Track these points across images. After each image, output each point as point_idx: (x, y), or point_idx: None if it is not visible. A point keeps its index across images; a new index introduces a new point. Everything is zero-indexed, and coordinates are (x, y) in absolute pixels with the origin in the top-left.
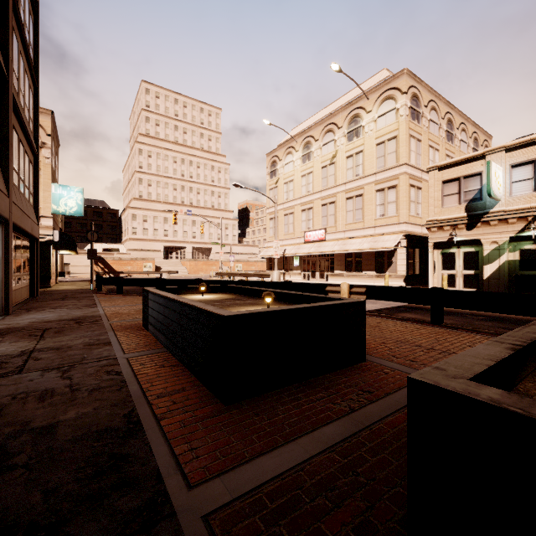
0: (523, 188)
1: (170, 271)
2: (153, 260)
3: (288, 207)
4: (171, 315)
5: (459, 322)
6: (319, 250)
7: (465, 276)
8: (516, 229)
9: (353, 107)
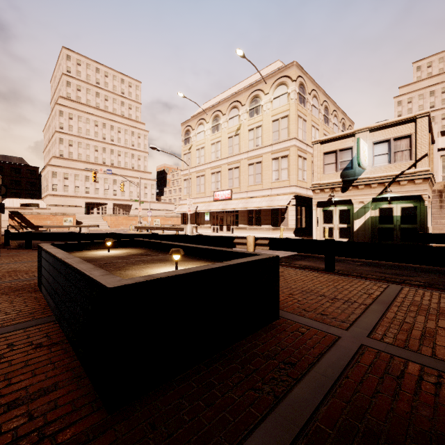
0: (381, 160)
1: (91, 225)
2: (74, 215)
3: (200, 170)
4: (58, 278)
5: (345, 268)
6: (226, 207)
7: (340, 229)
8: (377, 192)
9: (254, 89)
